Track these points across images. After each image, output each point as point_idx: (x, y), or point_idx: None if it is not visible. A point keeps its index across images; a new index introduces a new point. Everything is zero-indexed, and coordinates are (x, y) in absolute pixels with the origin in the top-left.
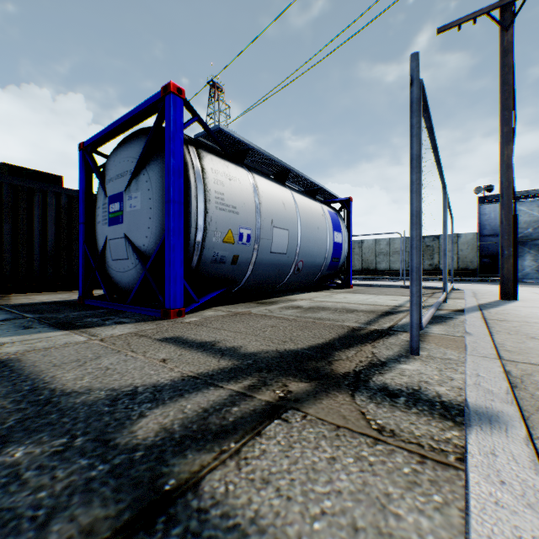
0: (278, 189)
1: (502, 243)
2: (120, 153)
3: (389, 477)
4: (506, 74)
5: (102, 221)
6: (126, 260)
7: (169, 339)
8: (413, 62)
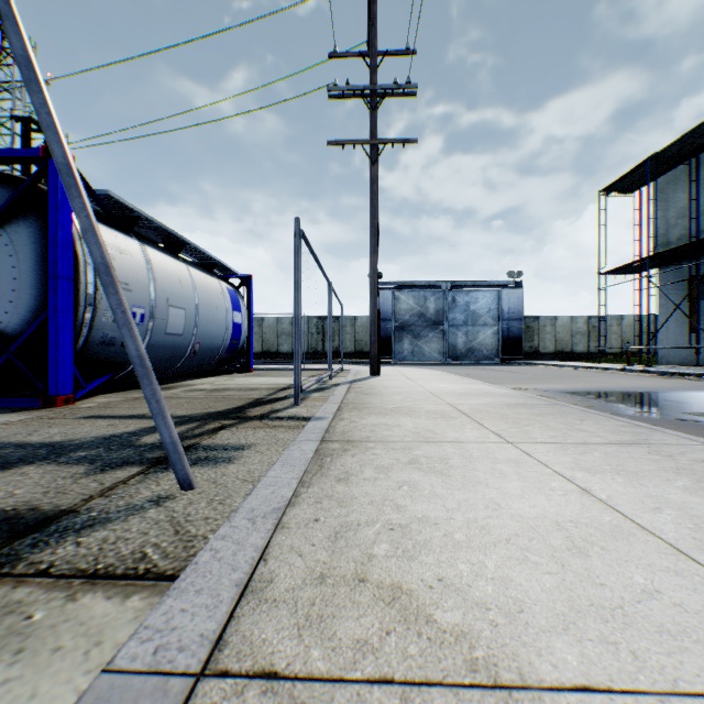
0: (173, 264)
1: (371, 332)
2: None
3: (277, 432)
4: (374, 199)
5: None
6: None
7: (92, 417)
8: (296, 223)
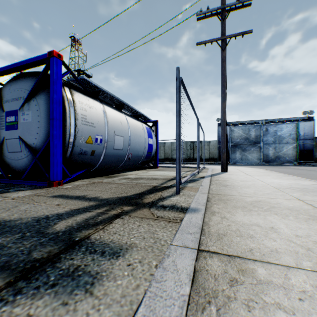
0: (118, 114)
1: (222, 146)
2: (14, 85)
3: (157, 227)
4: (223, 70)
5: (0, 127)
6: (20, 152)
7: (57, 196)
8: (177, 71)
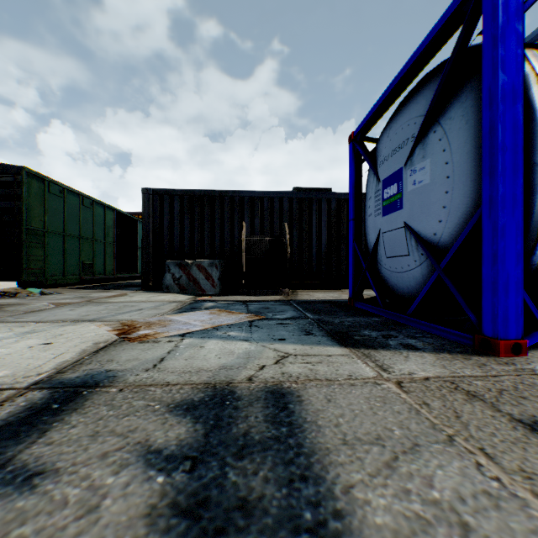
0: None
1: None
2: (394, 123)
3: None
4: None
5: (373, 212)
6: (405, 257)
7: None
8: None
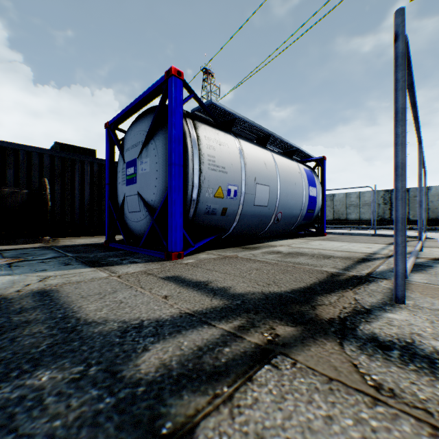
0: (260, 152)
1: None
2: (134, 128)
3: None
4: None
5: (121, 182)
6: (139, 212)
7: (170, 278)
8: (397, 18)
